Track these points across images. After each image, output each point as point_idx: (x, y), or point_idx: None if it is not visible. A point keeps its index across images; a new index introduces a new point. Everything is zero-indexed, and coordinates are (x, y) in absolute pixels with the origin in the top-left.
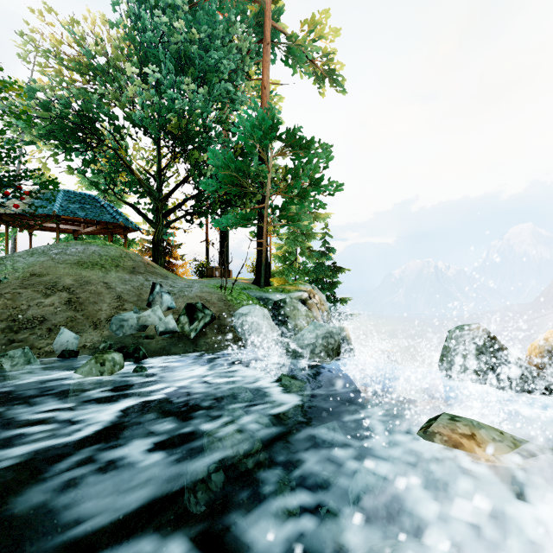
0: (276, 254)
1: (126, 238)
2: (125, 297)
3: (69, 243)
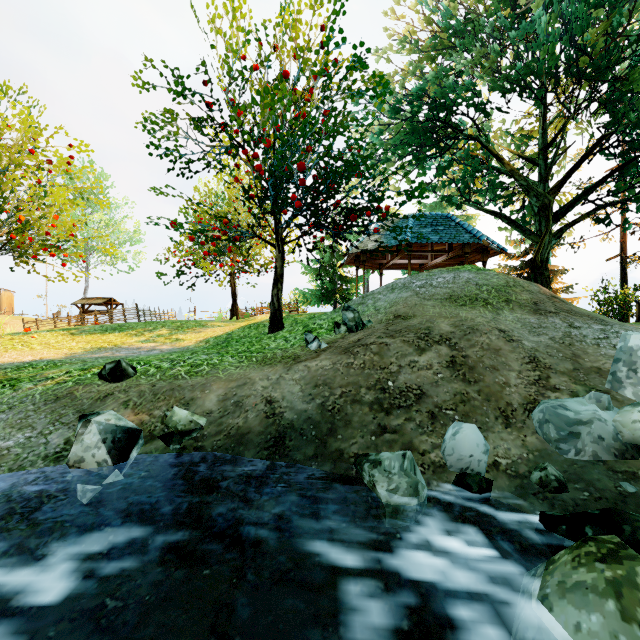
0: None
1: (484, 265)
2: (545, 361)
3: (431, 272)
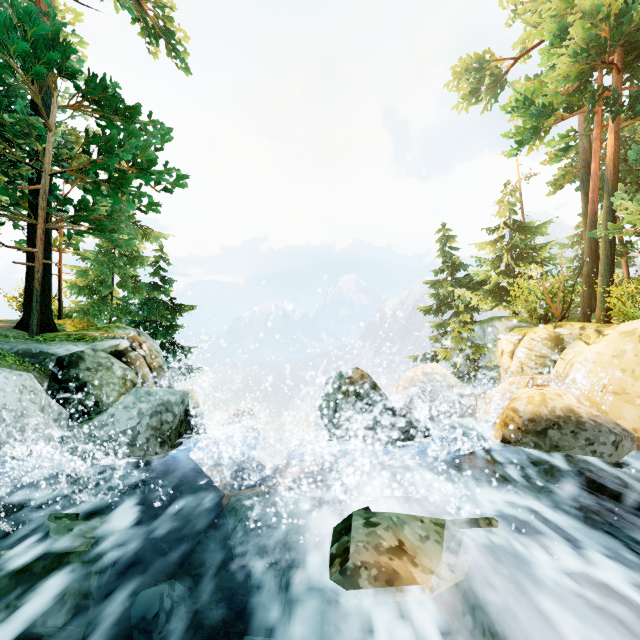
0: (75, 282)
1: None
2: None
3: None
